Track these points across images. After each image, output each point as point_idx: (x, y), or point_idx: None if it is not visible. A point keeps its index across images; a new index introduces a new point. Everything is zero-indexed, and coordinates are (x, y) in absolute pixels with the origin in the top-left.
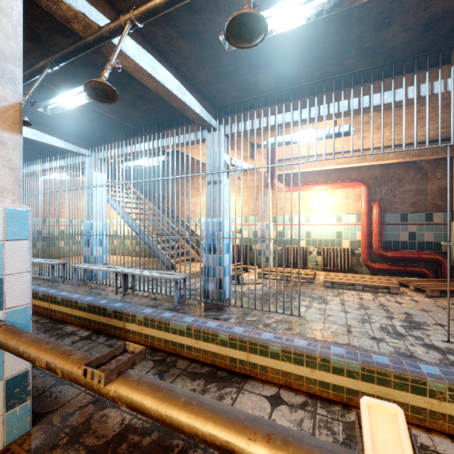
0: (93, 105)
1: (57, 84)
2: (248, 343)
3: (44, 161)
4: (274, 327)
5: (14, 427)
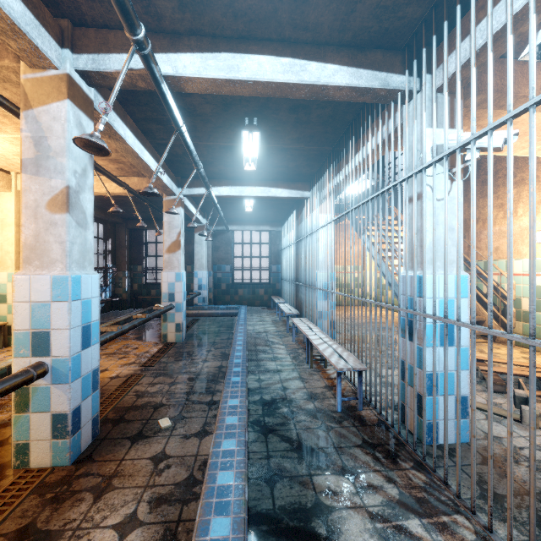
0: (274, 144)
1: (235, 140)
2: None
3: (295, 212)
4: None
5: (58, 455)
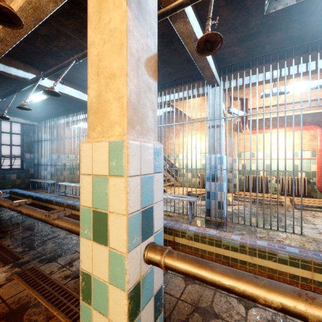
0: None
1: None
2: (313, 264)
3: (76, 114)
4: (289, 244)
5: None
